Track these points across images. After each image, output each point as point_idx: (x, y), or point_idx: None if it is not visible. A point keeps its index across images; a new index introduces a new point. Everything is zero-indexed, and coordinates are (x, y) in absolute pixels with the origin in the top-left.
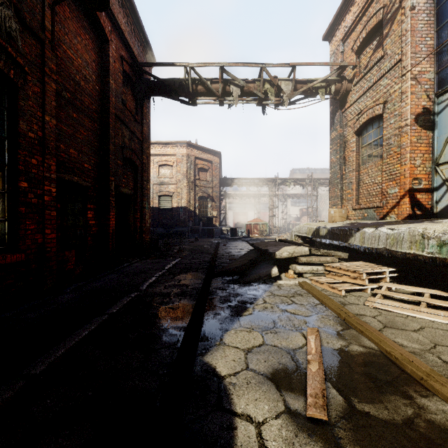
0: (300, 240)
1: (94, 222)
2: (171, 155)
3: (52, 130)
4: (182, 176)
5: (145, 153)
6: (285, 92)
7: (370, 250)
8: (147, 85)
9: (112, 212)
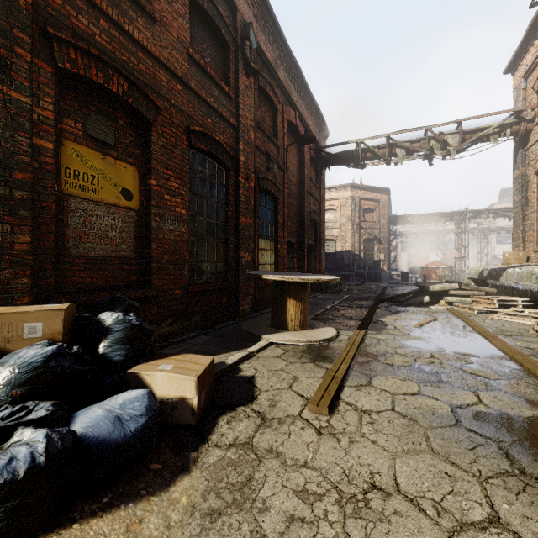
0: (471, 282)
1: (296, 265)
2: (334, 199)
3: (286, 215)
4: (346, 220)
5: (322, 211)
6: (452, 144)
7: (525, 288)
8: (325, 160)
9: (306, 259)
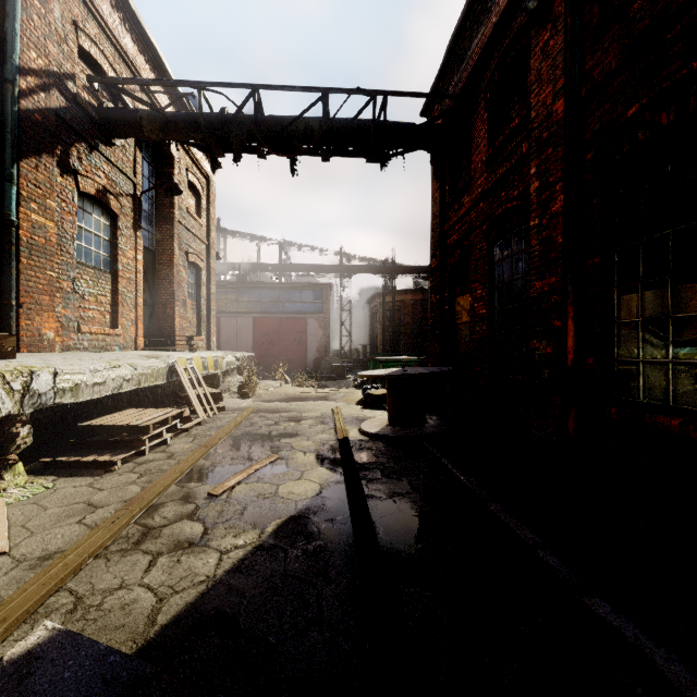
0: None
1: None
2: None
3: None
4: None
5: None
6: None
7: None
8: None
9: None
